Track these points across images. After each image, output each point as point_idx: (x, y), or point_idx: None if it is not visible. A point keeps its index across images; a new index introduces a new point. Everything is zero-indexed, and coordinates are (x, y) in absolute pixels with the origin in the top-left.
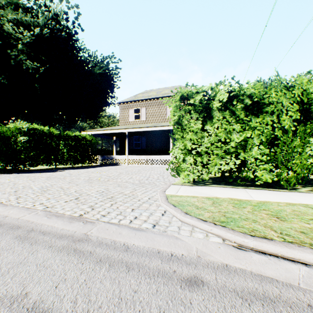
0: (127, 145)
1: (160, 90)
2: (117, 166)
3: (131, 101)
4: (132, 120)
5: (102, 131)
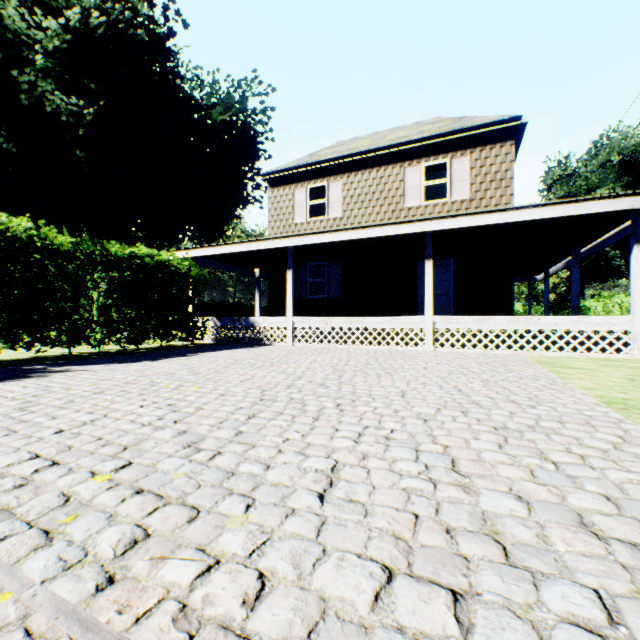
0: (291, 287)
1: (380, 135)
2: (259, 349)
3: (300, 165)
4: (303, 219)
5: (221, 249)
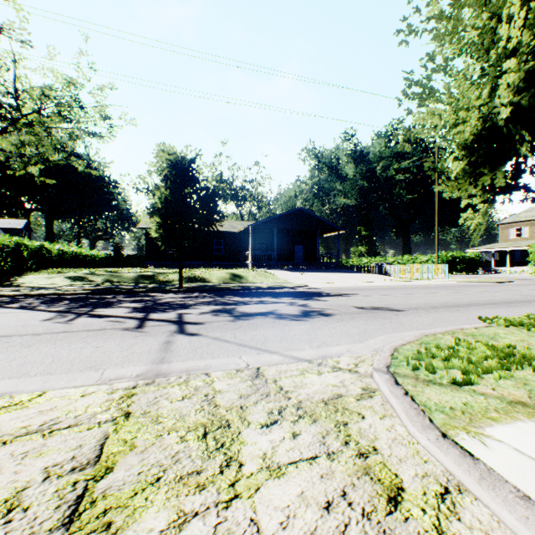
0: (508, 259)
1: None
2: (498, 274)
3: (511, 223)
4: (512, 238)
5: (484, 250)
